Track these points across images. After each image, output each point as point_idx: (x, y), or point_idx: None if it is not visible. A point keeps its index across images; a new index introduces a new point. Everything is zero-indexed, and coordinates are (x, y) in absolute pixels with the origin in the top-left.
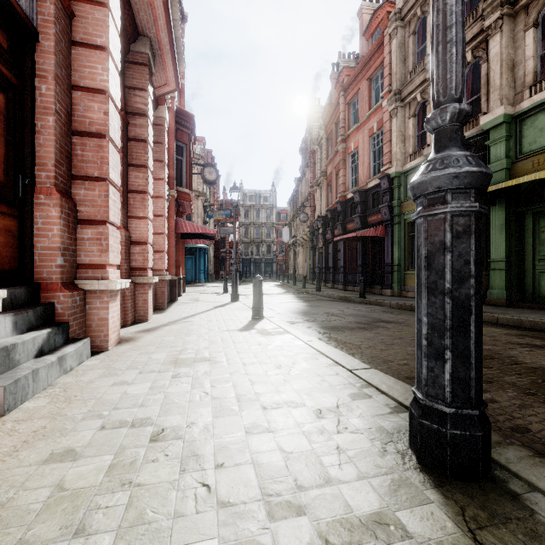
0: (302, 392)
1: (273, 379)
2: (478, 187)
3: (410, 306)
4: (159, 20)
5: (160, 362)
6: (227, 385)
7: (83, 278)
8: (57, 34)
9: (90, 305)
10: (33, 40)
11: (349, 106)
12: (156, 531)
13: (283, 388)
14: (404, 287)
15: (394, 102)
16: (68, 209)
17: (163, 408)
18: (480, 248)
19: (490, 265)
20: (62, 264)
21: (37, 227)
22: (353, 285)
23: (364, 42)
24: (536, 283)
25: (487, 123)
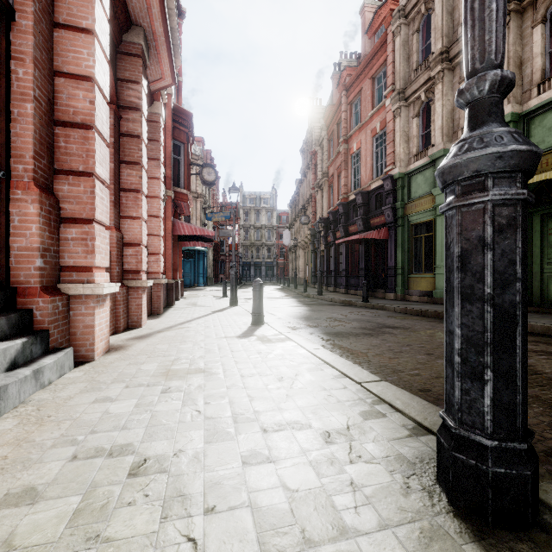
0: (307, 410)
1: (274, 394)
2: (526, 170)
3: (415, 311)
4: (153, 7)
5: (150, 374)
6: (223, 401)
7: (66, 281)
8: (36, 13)
9: (75, 311)
10: (9, 18)
11: (351, 106)
12: None
13: (285, 405)
14: (407, 291)
15: (398, 101)
16: (49, 205)
17: (148, 431)
18: (526, 245)
19: None
20: (42, 266)
21: (14, 226)
22: (356, 289)
23: (367, 40)
24: (544, 286)
25: None
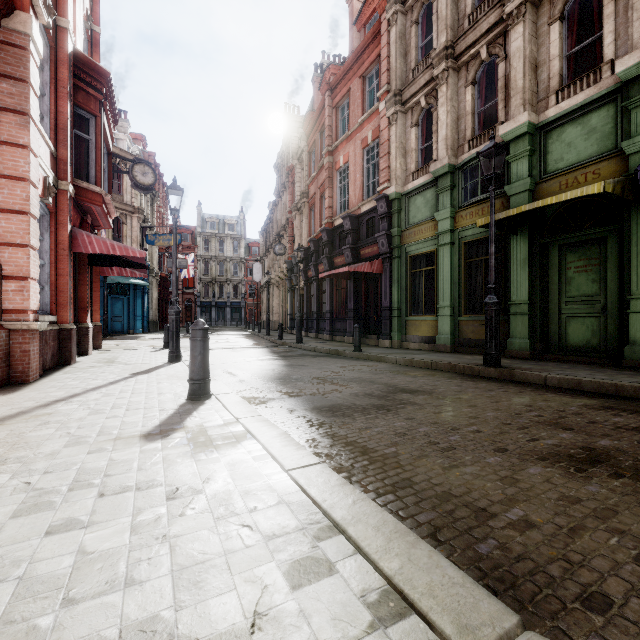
0: None
1: None
2: None
3: (423, 363)
4: None
5: None
6: None
7: None
8: None
9: None
10: None
11: (337, 111)
12: None
13: None
14: (405, 336)
15: (394, 105)
16: None
17: None
18: None
19: (509, 308)
20: None
21: None
22: (343, 335)
23: (355, 34)
24: (562, 330)
25: (508, 132)
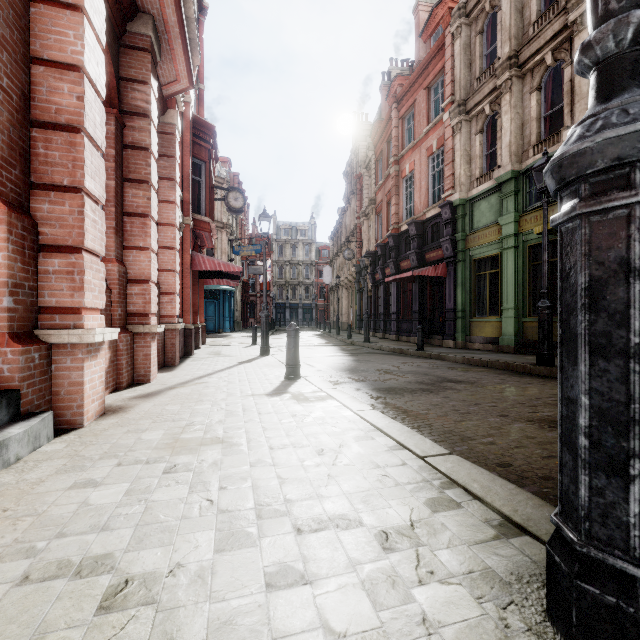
0: (356, 498)
1: (313, 474)
2: None
3: (479, 361)
4: None
5: (152, 445)
6: (244, 485)
7: (46, 326)
8: None
9: (57, 364)
10: None
11: (403, 121)
12: None
13: (326, 491)
14: (469, 337)
15: (458, 115)
16: (22, 228)
17: (138, 533)
18: None
19: None
20: (11, 307)
21: None
22: (408, 335)
23: (421, 44)
24: None
25: None
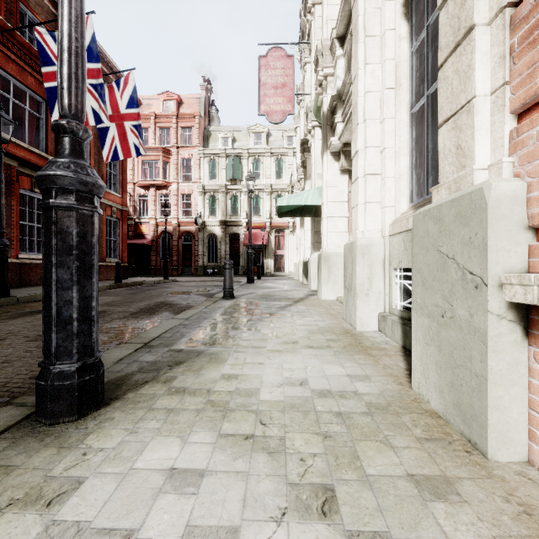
0: None
1: None
2: None
3: None
4: None
5: None
6: None
7: None
8: None
9: None
10: None
11: None
12: (293, 407)
13: None
14: None
15: None
16: None
17: None
18: None
19: None
20: None
21: None
22: None
23: None
24: None
25: None
